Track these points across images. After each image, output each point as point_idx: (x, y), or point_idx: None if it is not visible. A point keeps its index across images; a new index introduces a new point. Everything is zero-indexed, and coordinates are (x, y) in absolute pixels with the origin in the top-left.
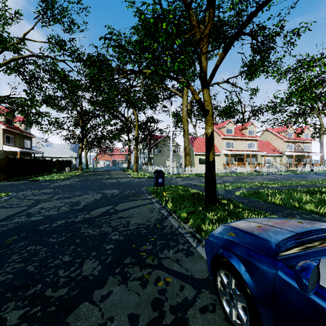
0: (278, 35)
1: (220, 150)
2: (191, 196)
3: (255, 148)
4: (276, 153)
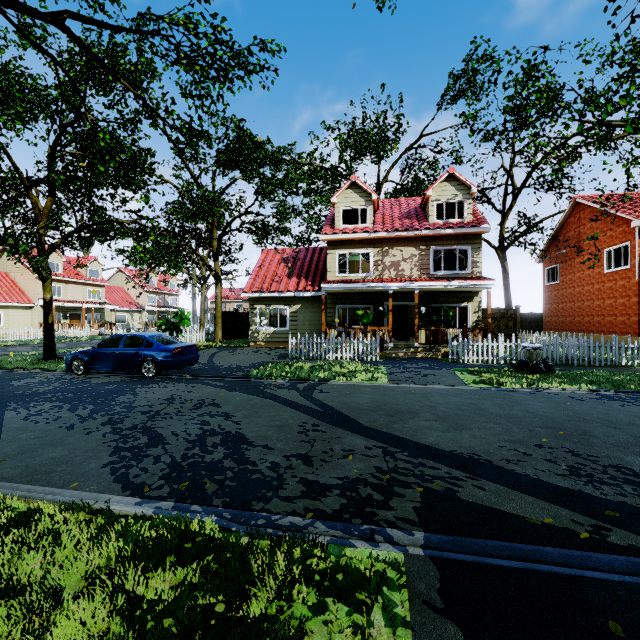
0: (111, 230)
1: (33, 298)
2: (23, 358)
3: (102, 299)
4: (134, 307)
